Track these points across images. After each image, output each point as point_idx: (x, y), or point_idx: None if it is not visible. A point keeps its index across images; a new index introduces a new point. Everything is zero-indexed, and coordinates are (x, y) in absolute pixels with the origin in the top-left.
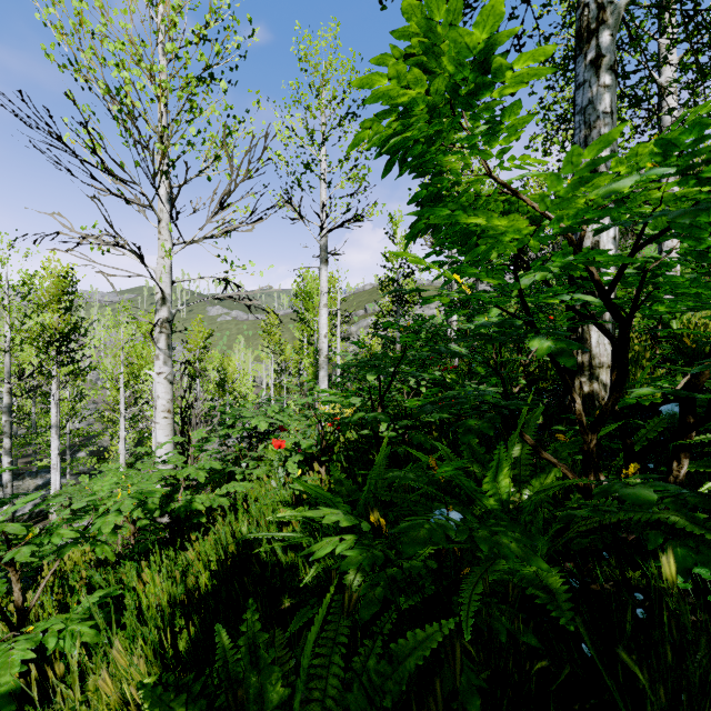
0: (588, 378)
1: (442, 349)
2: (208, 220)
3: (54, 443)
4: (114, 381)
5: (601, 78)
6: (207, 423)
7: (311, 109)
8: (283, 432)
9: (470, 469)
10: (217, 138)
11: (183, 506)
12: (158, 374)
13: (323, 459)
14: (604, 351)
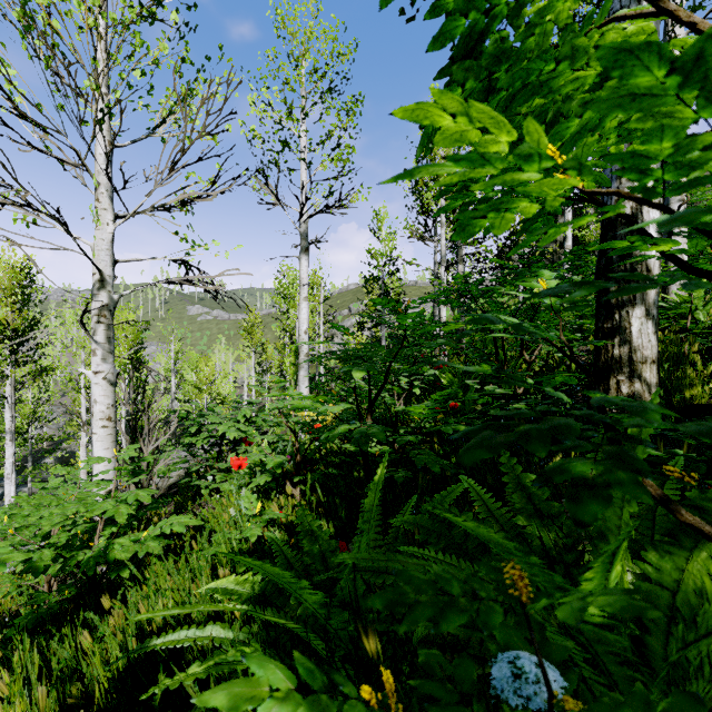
0: (627, 376)
1: (494, 319)
2: (156, 184)
3: (9, 451)
4: (74, 382)
5: (643, 2)
6: (164, 431)
7: (289, 80)
8: (246, 446)
9: (528, 529)
10: (174, 95)
11: (94, 556)
12: (95, 374)
13: (297, 479)
14: (648, 343)
